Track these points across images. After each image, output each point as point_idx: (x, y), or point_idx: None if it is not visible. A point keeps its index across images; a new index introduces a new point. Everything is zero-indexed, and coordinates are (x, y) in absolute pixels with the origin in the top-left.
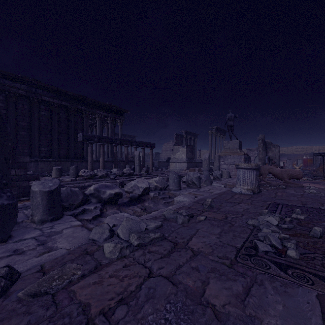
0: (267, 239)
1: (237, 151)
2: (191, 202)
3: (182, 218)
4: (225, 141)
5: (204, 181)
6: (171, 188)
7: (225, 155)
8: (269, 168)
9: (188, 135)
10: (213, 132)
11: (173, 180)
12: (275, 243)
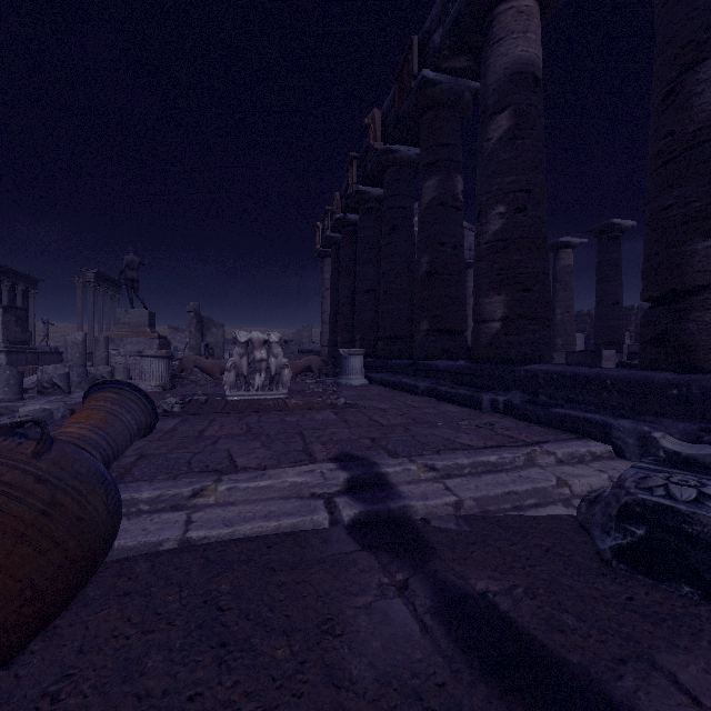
0: (161, 407)
1: (146, 330)
2: (64, 405)
3: (62, 412)
4: (120, 310)
5: (77, 384)
6: (2, 398)
7: (121, 337)
8: (196, 359)
9: (5, 277)
10: (89, 282)
11: (6, 381)
12: (167, 408)
